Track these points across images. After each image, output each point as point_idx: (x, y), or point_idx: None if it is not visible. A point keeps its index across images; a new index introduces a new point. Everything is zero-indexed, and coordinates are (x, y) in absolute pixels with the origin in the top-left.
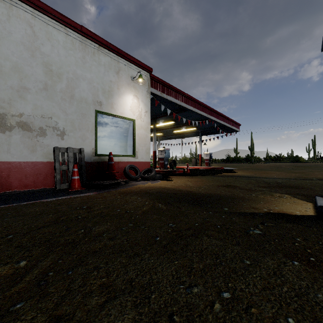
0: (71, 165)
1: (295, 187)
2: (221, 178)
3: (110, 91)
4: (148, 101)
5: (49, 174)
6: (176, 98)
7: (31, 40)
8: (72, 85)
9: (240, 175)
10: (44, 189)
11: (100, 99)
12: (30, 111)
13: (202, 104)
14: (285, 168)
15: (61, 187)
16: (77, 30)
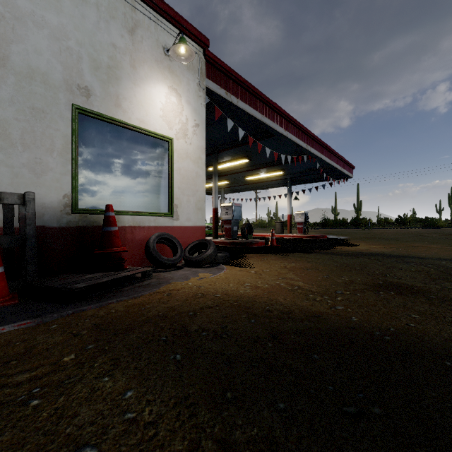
0: None
1: None
2: (351, 261)
3: (112, 67)
4: (200, 104)
5: None
6: (255, 107)
7: None
8: (1, 30)
9: (379, 253)
10: None
11: (86, 82)
12: None
13: (299, 125)
14: (432, 237)
15: None
16: None
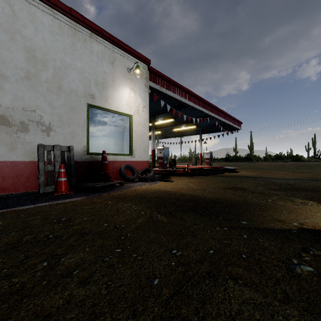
0: (58, 165)
1: (313, 191)
2: (226, 179)
3: (104, 82)
4: (146, 95)
5: (32, 175)
6: (177, 93)
7: (10, 20)
8: (60, 74)
9: (245, 176)
10: (26, 192)
11: (93, 92)
12: (9, 102)
13: (203, 100)
14: (289, 167)
15: (46, 190)
16: (66, 13)
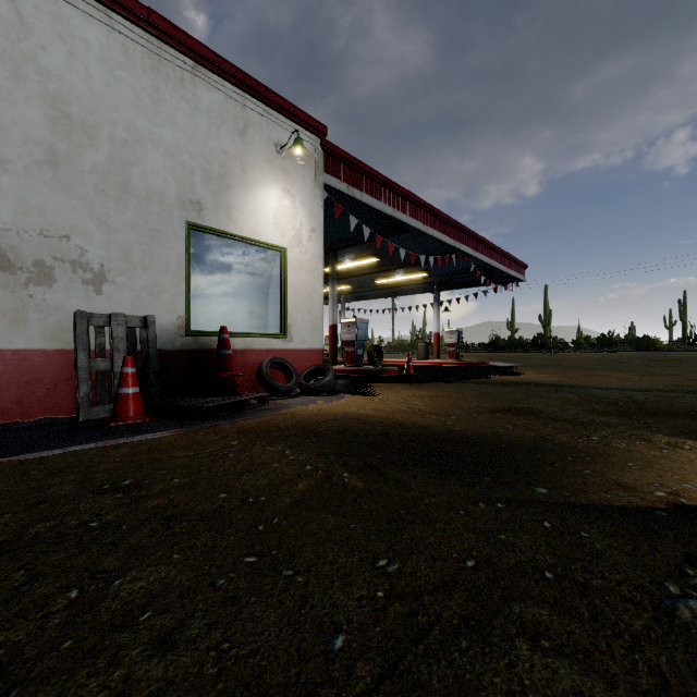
0: (121, 359)
1: (691, 416)
2: (493, 390)
3: (223, 176)
4: (317, 204)
5: (63, 381)
6: (385, 200)
7: (12, 34)
8: (124, 156)
9: (536, 382)
10: (49, 419)
11: (198, 196)
12: (9, 218)
13: (443, 216)
14: (630, 364)
15: (94, 415)
16: (139, 19)
